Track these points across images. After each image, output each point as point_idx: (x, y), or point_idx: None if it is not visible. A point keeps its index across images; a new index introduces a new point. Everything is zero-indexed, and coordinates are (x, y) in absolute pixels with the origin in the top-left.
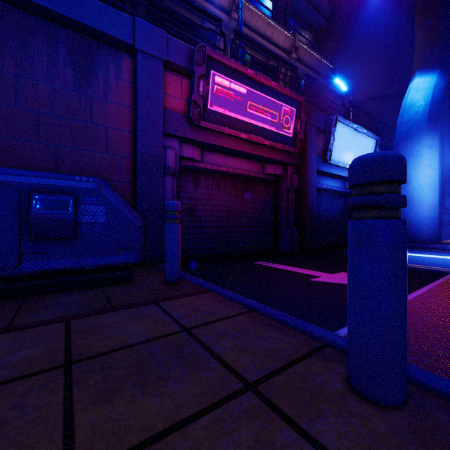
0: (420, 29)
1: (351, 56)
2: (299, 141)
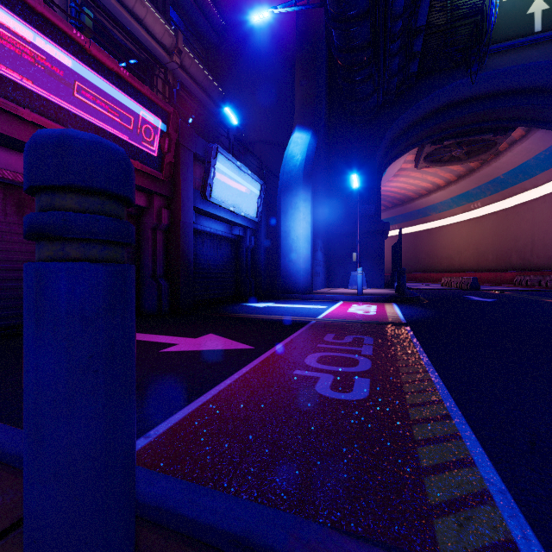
0: (299, 86)
1: (242, 89)
2: (168, 165)
